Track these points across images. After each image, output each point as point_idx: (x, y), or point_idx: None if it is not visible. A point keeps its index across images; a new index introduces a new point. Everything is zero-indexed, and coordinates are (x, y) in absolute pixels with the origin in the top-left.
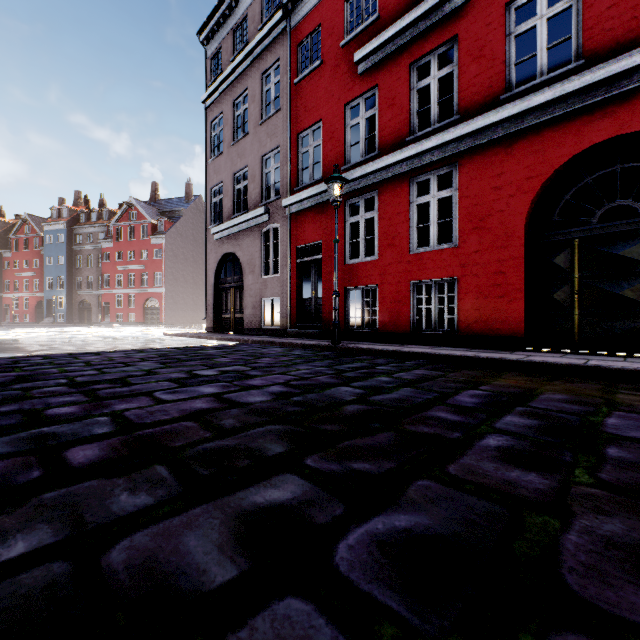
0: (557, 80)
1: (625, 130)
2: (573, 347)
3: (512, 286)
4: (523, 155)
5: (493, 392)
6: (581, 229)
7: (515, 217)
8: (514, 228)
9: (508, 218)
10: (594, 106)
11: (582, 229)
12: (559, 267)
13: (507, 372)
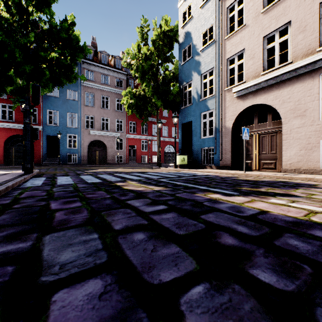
0: (10, 122)
1: (21, 134)
2: (13, 165)
3: (1, 155)
4: (4, 132)
5: (1, 168)
6: (14, 146)
7: (2, 142)
8: (2, 144)
9: (0, 142)
10: (16, 129)
11: (15, 146)
12: (11, 152)
13: (2, 168)
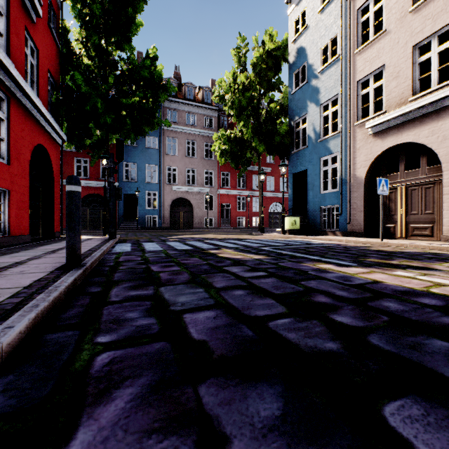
0: (85, 179)
1: (96, 193)
2: (88, 229)
3: None
4: None
5: None
6: (89, 208)
7: None
8: None
9: None
10: (91, 187)
11: (89, 208)
12: (86, 214)
13: None
